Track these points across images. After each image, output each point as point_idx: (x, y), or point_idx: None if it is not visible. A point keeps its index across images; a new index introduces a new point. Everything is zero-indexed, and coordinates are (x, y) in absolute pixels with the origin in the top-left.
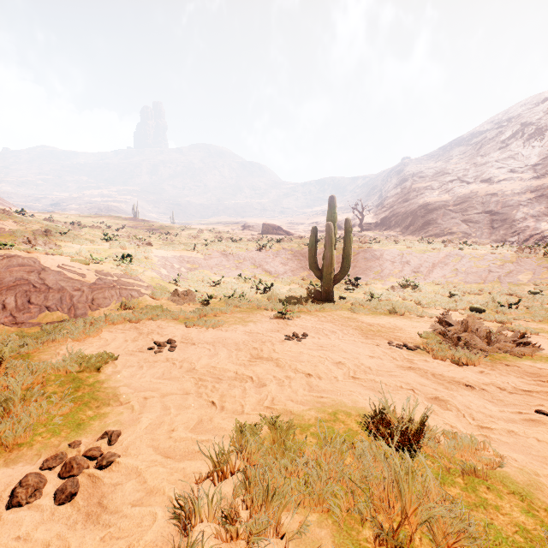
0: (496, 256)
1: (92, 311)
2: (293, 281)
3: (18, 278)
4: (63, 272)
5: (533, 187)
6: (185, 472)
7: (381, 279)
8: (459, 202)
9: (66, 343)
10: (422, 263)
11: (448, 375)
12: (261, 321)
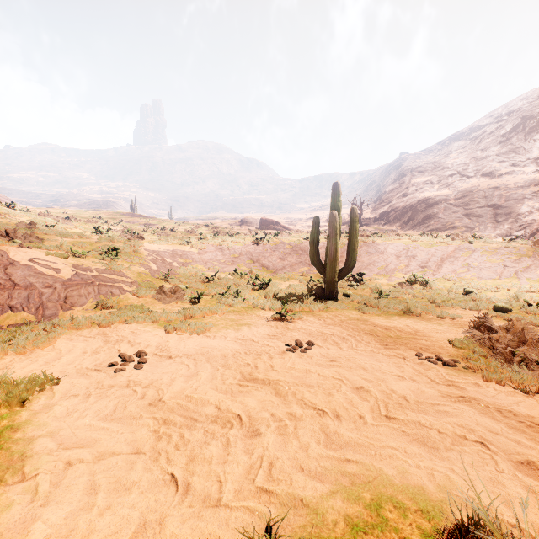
0: (510, 250)
1: (63, 311)
2: (292, 276)
3: None
4: (35, 267)
5: (537, 180)
6: None
7: (386, 275)
8: (460, 196)
9: (5, 357)
10: (430, 257)
11: (521, 412)
12: (257, 324)
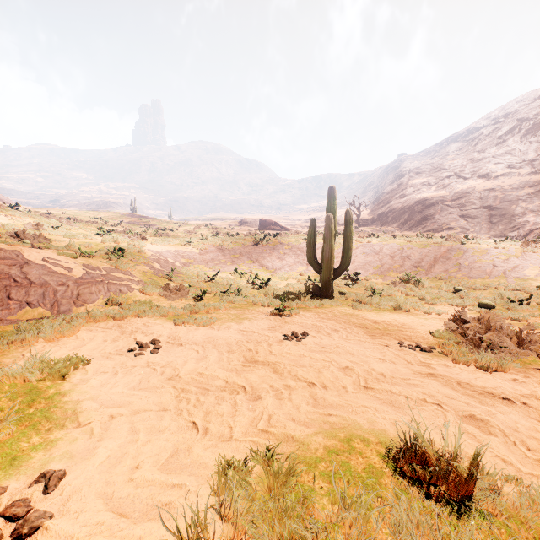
0: (499, 250)
1: (76, 307)
2: (290, 276)
3: None
4: (48, 266)
5: (531, 182)
6: None
7: (381, 274)
8: (456, 197)
9: (36, 344)
10: (423, 257)
11: (476, 384)
12: (257, 318)
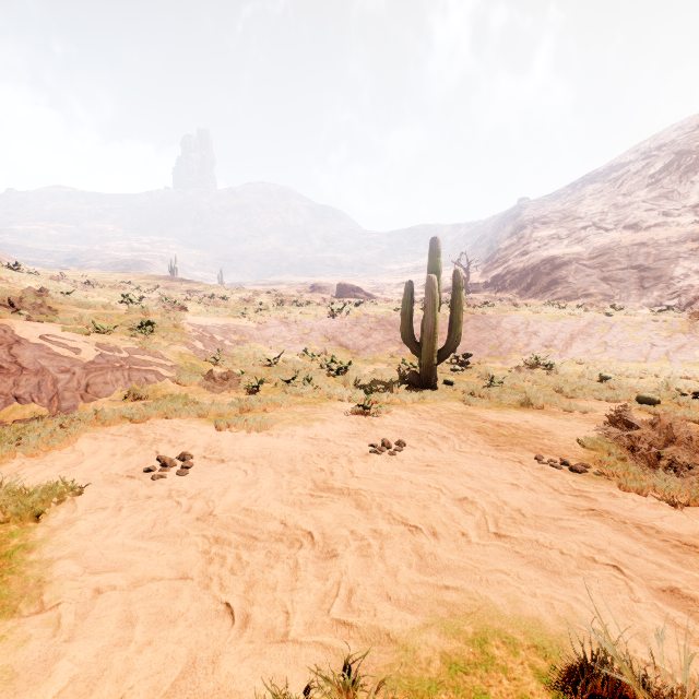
0: (659, 324)
1: (84, 402)
2: (378, 358)
3: None
4: (47, 346)
5: (695, 234)
6: None
7: (500, 356)
8: (596, 255)
9: (12, 461)
10: (556, 334)
11: (665, 528)
12: (333, 419)
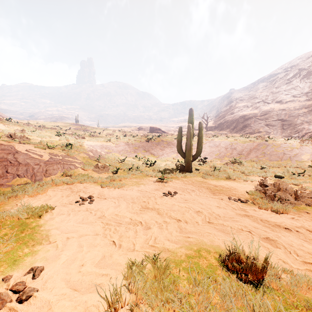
0: (287, 145)
1: (45, 177)
2: (167, 159)
3: (0, 157)
4: (29, 154)
5: (306, 105)
6: (86, 305)
7: (219, 158)
8: (263, 114)
9: (23, 198)
10: (243, 149)
11: (271, 220)
12: (148, 184)
